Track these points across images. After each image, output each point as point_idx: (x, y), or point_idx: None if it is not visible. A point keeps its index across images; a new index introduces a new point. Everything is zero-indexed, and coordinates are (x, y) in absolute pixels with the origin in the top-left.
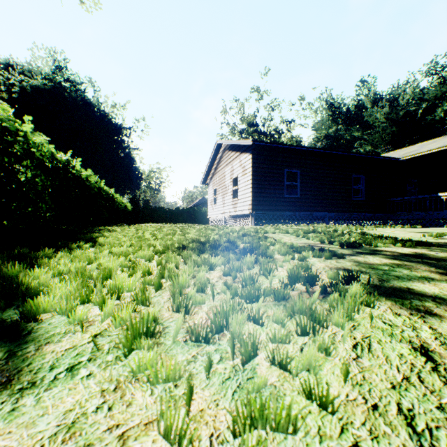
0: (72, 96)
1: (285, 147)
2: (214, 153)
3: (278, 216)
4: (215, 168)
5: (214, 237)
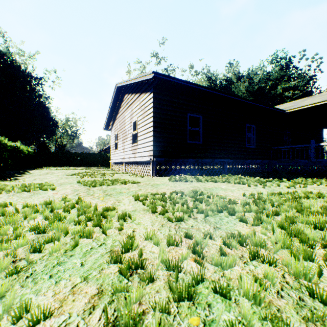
0: None
1: (190, 86)
2: (114, 97)
3: (181, 164)
4: (116, 114)
5: None
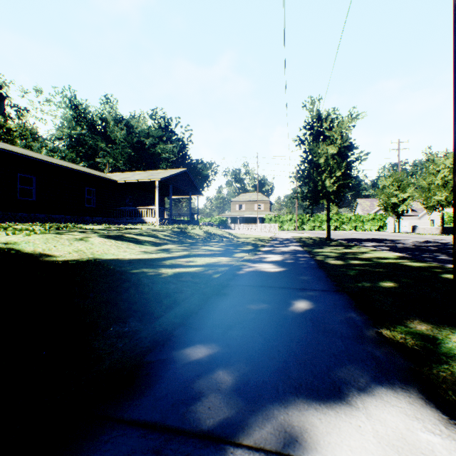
0: None
1: (19, 155)
2: None
3: (10, 217)
4: None
5: None
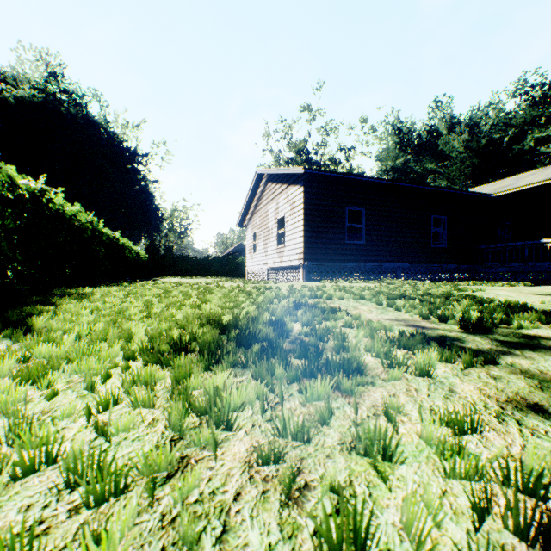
0: (71, 112)
1: (347, 178)
2: (253, 186)
3: (337, 269)
4: (255, 206)
5: (249, 309)
